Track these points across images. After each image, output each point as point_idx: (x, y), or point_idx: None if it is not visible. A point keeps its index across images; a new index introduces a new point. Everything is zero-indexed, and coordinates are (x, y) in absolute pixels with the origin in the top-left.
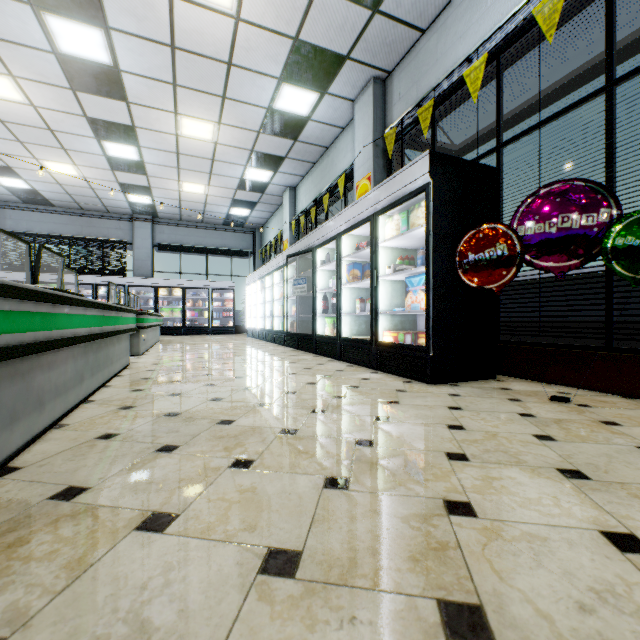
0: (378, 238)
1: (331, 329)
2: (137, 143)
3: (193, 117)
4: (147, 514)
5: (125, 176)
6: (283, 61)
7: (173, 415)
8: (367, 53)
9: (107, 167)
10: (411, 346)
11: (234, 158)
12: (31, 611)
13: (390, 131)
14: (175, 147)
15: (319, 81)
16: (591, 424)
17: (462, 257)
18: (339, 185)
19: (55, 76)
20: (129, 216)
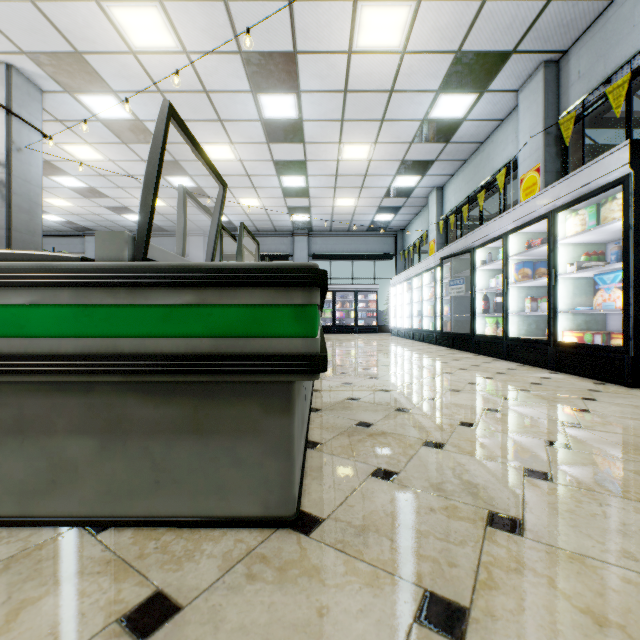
0: (557, 235)
1: (493, 329)
2: (306, 173)
3: (353, 143)
4: (423, 440)
5: (292, 201)
6: (442, 75)
7: (386, 391)
8: (537, 41)
9: (281, 196)
10: (603, 347)
11: (384, 170)
12: (400, 466)
13: (566, 116)
14: (335, 170)
15: (479, 82)
16: None
17: None
18: (498, 180)
19: (258, 136)
20: (290, 233)
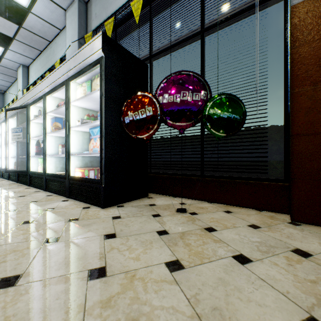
0: (70, 98)
1: (42, 167)
2: None
3: None
4: None
5: None
6: None
7: None
8: None
9: None
10: (91, 179)
11: None
12: None
13: (88, 34)
14: None
15: None
16: (201, 233)
17: (125, 114)
18: (56, 67)
19: None
20: None
